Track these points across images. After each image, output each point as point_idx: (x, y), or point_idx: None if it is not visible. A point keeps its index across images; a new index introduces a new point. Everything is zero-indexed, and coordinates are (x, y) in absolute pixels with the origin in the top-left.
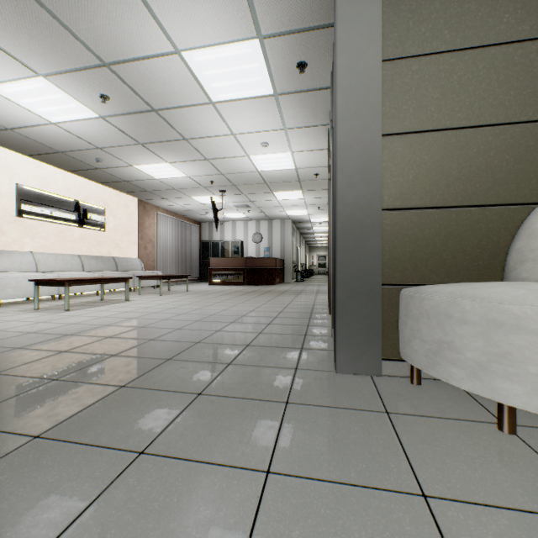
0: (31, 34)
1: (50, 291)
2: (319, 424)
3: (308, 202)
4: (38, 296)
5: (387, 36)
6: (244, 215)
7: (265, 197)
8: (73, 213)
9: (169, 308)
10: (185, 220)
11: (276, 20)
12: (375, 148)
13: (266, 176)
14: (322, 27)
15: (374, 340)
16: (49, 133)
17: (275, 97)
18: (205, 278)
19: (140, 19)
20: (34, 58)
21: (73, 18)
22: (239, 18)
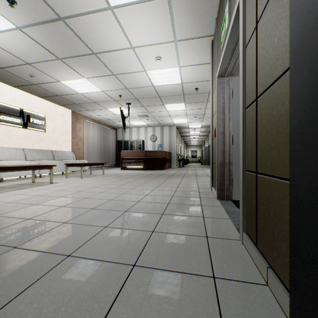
0: None
1: None
2: None
3: (188, 112)
4: None
5: None
6: (144, 123)
7: (158, 109)
8: (18, 117)
9: (77, 192)
10: (105, 126)
11: None
12: None
13: (159, 90)
14: None
15: None
16: None
17: (167, 0)
18: (119, 165)
19: None
20: None
21: None
22: None
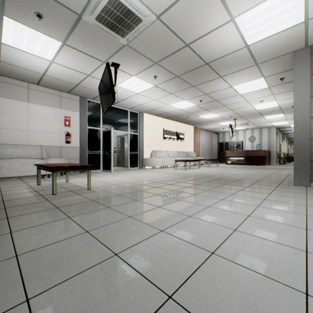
0: (189, 93)
1: (173, 164)
2: (285, 189)
3: (287, 118)
4: (176, 165)
5: (312, 89)
6: (243, 128)
7: (258, 119)
8: (175, 136)
9: (219, 171)
10: (211, 133)
11: (271, 73)
12: (307, 122)
13: (260, 111)
14: (291, 69)
15: (307, 176)
16: (177, 112)
17: (268, 88)
18: (220, 161)
19: (222, 84)
20: (186, 97)
21: (203, 88)
22: (256, 76)
